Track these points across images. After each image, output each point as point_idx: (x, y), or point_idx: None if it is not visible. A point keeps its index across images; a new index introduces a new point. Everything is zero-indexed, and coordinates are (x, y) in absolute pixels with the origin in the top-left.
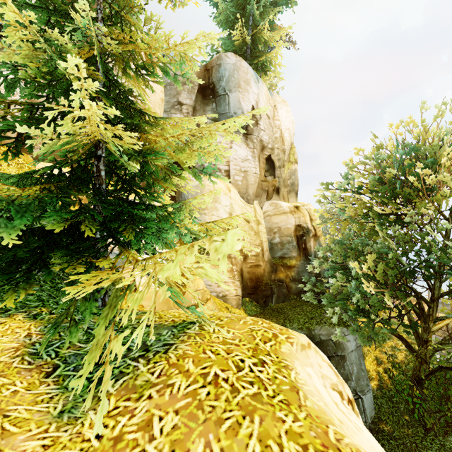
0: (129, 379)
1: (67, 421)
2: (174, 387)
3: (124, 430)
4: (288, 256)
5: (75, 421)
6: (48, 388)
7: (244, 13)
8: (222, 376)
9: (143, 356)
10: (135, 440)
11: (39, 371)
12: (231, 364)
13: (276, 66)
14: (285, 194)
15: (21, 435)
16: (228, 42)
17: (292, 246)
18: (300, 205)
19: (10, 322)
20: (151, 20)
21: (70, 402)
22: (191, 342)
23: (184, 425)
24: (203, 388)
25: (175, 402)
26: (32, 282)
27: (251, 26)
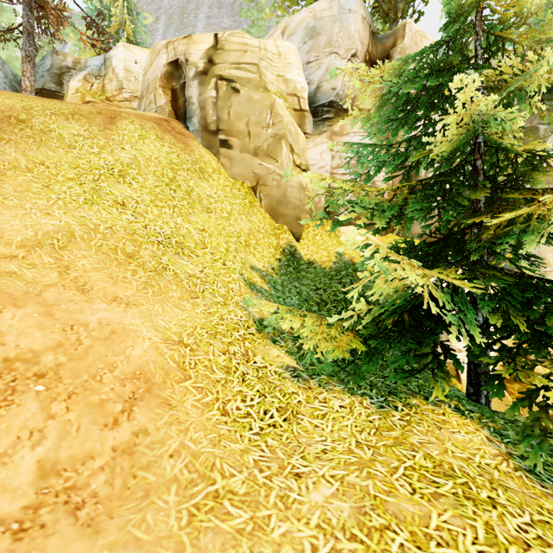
0: None
1: None
2: None
3: None
4: None
5: None
6: None
7: None
8: None
9: None
10: None
11: None
12: None
13: None
14: None
15: None
16: None
17: None
18: None
19: (448, 414)
20: (551, 23)
21: None
22: None
23: None
24: None
25: None
26: (447, 372)
27: None
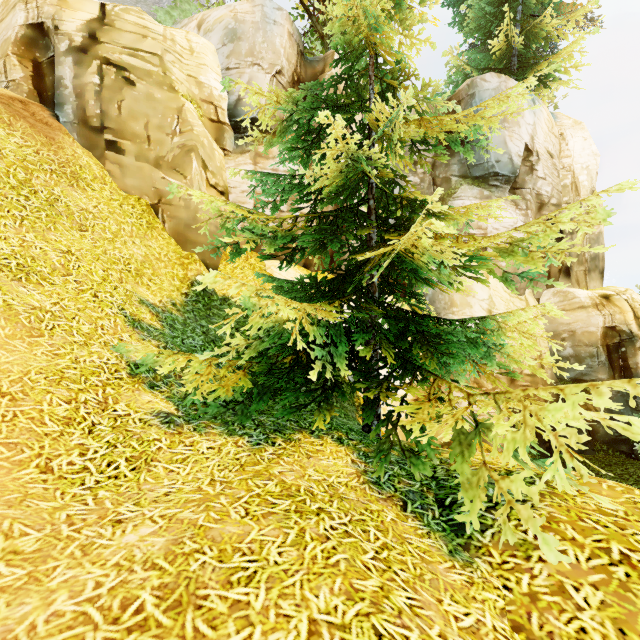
0: (498, 533)
1: (464, 563)
2: (569, 555)
3: (534, 589)
4: (589, 379)
5: (471, 565)
6: (416, 523)
7: (508, 5)
8: (633, 557)
9: (494, 508)
10: (556, 603)
11: (393, 502)
12: (636, 544)
13: (568, 72)
14: (580, 276)
15: (438, 565)
16: (480, 56)
17: (598, 363)
18: (612, 292)
19: (327, 444)
20: (428, 83)
21: (448, 543)
22: (550, 503)
23: (617, 604)
24: (614, 566)
25: (583, 574)
26: (332, 404)
27: (521, 21)
